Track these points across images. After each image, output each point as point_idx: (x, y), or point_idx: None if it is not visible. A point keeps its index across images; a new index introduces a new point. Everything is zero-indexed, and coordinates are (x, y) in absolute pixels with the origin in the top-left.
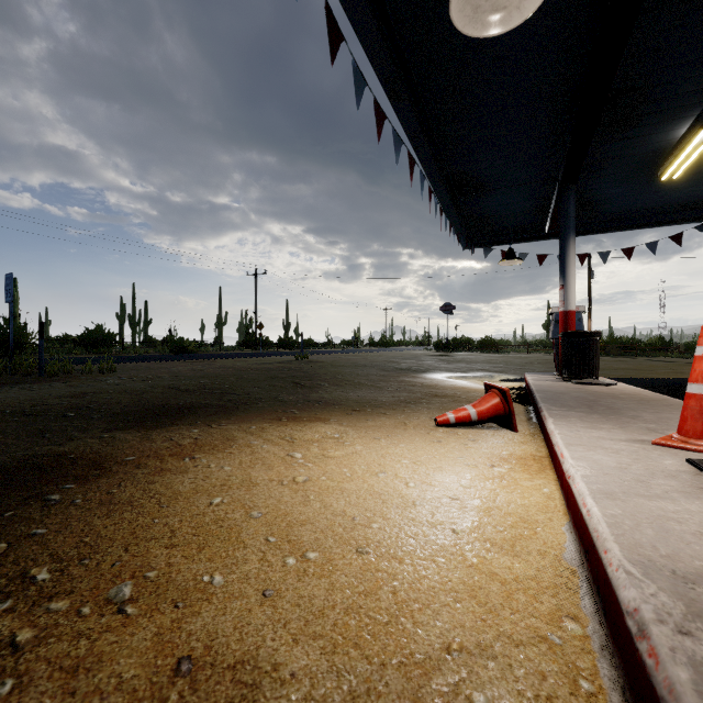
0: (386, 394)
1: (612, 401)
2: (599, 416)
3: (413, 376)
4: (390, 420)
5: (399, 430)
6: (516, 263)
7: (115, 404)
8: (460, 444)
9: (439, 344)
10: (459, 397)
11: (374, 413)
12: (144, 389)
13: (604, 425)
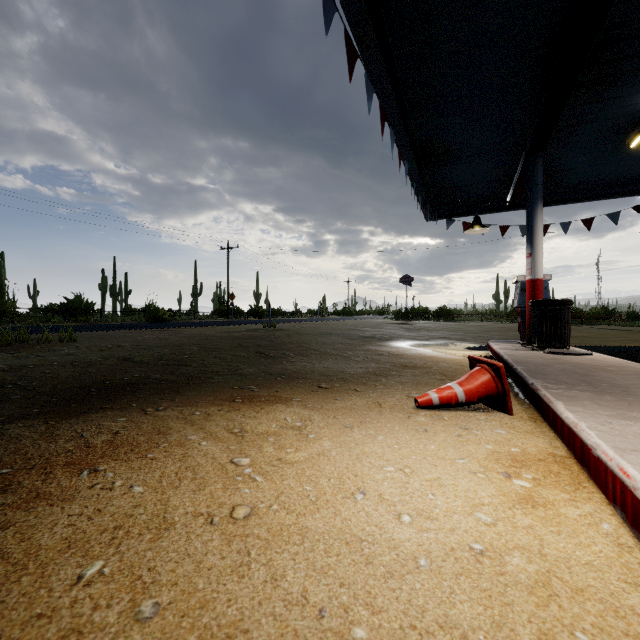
0: (353, 365)
1: (607, 375)
2: (614, 398)
3: (378, 344)
4: (362, 399)
5: (373, 413)
6: (482, 231)
7: (49, 380)
8: (452, 435)
9: (399, 313)
10: (430, 367)
11: (342, 389)
12: (94, 360)
13: (634, 413)
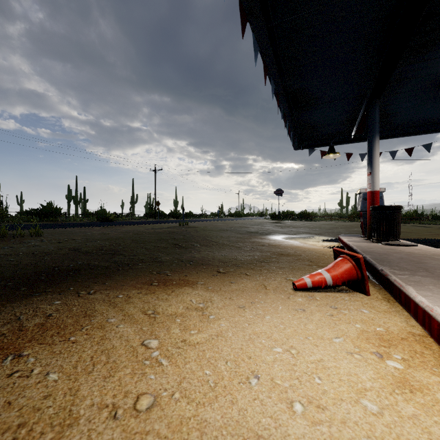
0: (243, 254)
1: (436, 263)
2: None
3: (261, 237)
4: (251, 282)
5: (260, 294)
6: (335, 156)
7: (12, 267)
8: (325, 314)
9: (274, 215)
10: (300, 255)
11: (236, 274)
12: (51, 251)
13: None
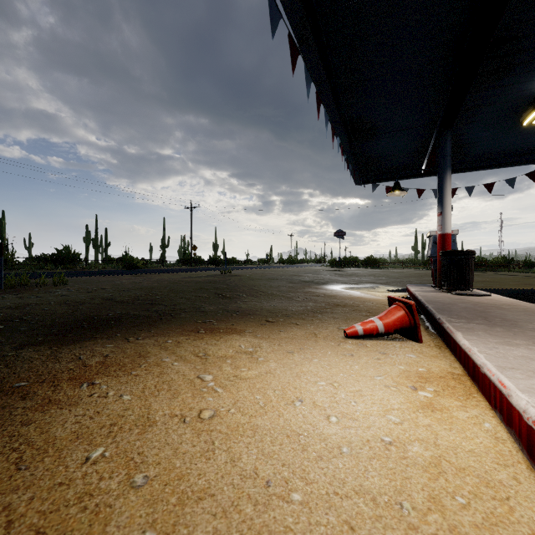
0: (295, 304)
1: (500, 312)
2: (503, 329)
3: (316, 287)
4: (301, 330)
5: (310, 341)
6: (401, 194)
7: (49, 316)
8: (373, 358)
9: (333, 261)
10: (358, 306)
11: (285, 323)
12: (83, 300)
13: (517, 340)
